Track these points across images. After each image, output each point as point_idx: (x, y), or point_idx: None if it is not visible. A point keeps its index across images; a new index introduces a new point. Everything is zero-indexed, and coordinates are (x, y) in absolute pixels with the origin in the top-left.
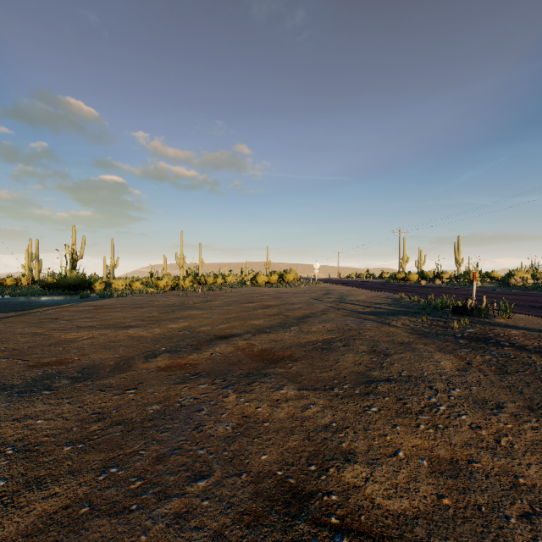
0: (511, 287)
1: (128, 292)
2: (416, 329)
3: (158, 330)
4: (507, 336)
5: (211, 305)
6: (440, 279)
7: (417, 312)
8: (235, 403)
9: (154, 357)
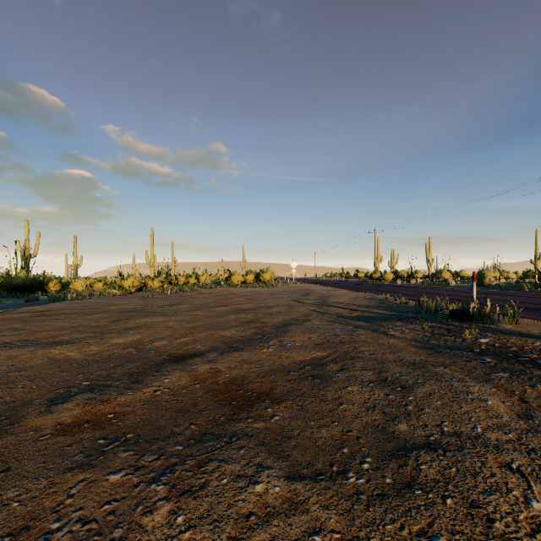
0: (485, 286)
1: (86, 294)
2: (419, 339)
3: (95, 348)
4: (537, 351)
5: (177, 309)
6: (414, 278)
7: (412, 316)
8: (164, 534)
9: (63, 402)
